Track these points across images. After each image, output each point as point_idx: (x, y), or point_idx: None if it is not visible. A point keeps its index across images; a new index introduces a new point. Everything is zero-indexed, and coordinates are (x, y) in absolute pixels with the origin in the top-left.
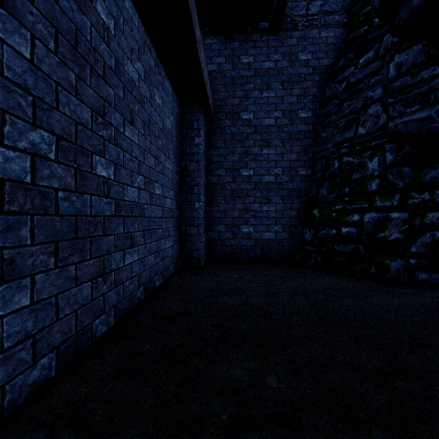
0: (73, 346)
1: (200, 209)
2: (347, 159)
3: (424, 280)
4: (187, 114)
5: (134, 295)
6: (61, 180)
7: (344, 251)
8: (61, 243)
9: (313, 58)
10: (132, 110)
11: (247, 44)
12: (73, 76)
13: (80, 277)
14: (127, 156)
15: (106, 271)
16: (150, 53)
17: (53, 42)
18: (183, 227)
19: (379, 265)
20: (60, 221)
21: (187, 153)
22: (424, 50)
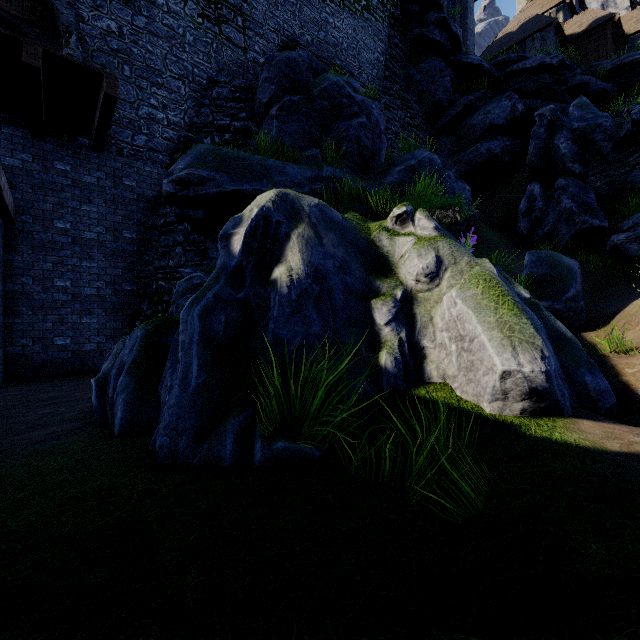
0: None
1: None
2: (162, 283)
3: None
4: None
5: None
6: None
7: None
8: None
9: (138, 187)
10: None
11: (63, 151)
12: None
13: None
14: None
15: None
16: None
17: None
18: None
19: None
20: None
21: None
22: None
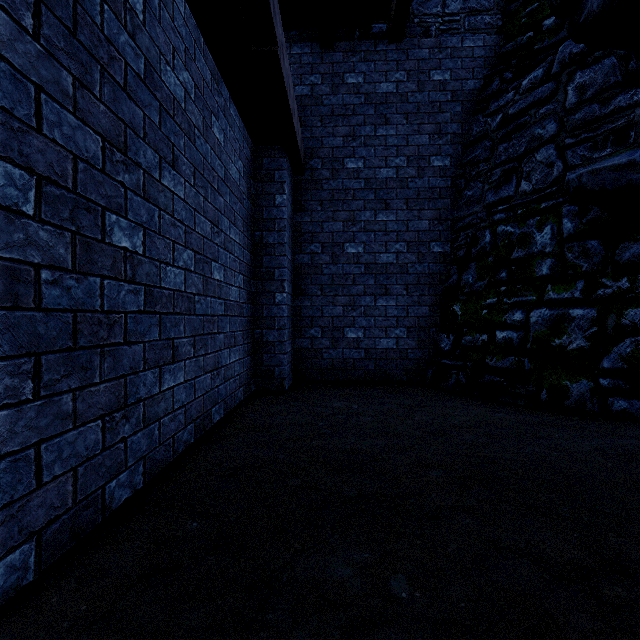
0: (70, 528)
1: (284, 304)
2: (504, 229)
3: (623, 410)
4: (264, 160)
5: (177, 439)
6: (46, 250)
7: (500, 366)
8: (46, 357)
9: (453, 79)
10: (175, 145)
11: (354, 56)
12: (68, 79)
13: (82, 413)
14: (167, 218)
15: (130, 402)
16: (205, 60)
17: (32, 17)
18: (258, 331)
19: (554, 387)
20: (43, 320)
21: (264, 218)
22: (620, 65)
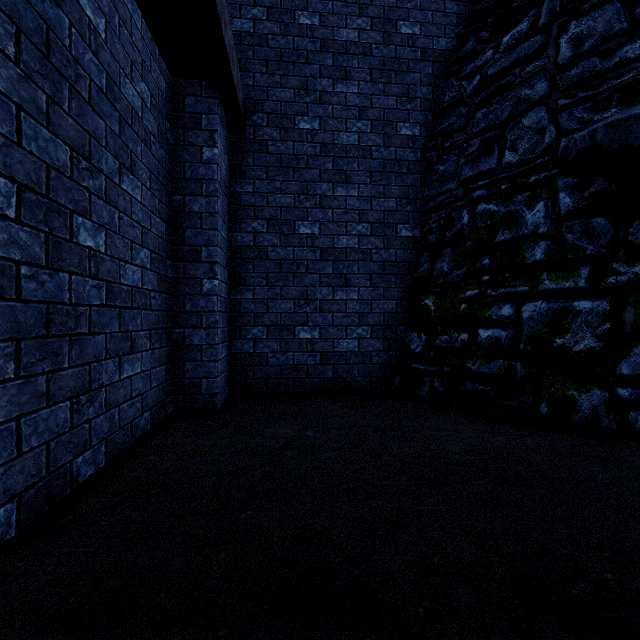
0: None
1: (214, 294)
2: (485, 207)
3: None
4: (186, 98)
5: None
6: None
7: (485, 372)
8: None
9: (423, 34)
10: None
11: None
12: None
13: None
14: None
15: None
16: None
17: None
18: (177, 330)
19: (556, 398)
20: None
21: (186, 177)
22: (625, 10)
